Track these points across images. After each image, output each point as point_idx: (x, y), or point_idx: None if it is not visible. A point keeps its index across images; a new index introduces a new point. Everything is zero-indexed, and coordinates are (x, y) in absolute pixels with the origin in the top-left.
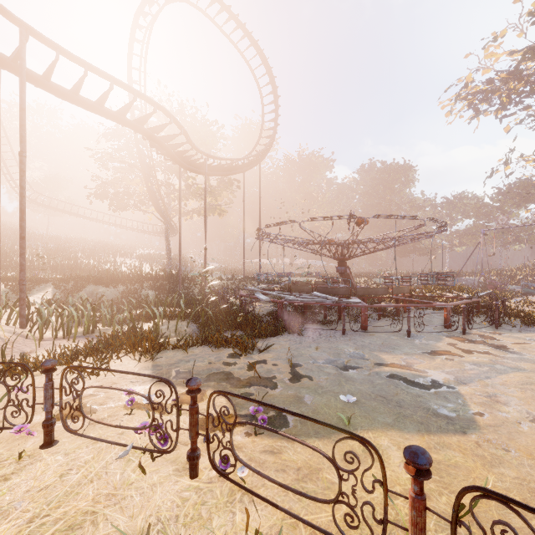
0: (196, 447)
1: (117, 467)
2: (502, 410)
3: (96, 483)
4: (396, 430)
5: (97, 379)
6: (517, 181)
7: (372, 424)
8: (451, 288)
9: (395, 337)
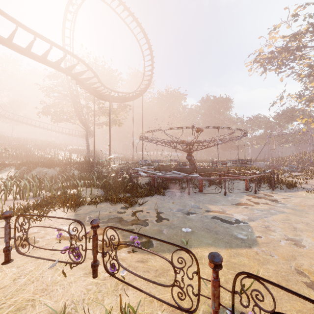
0: (96, 260)
1: (49, 273)
2: (272, 234)
3: (35, 283)
4: (213, 247)
5: (40, 223)
6: (287, 109)
7: (200, 244)
8: (250, 168)
9: (218, 196)
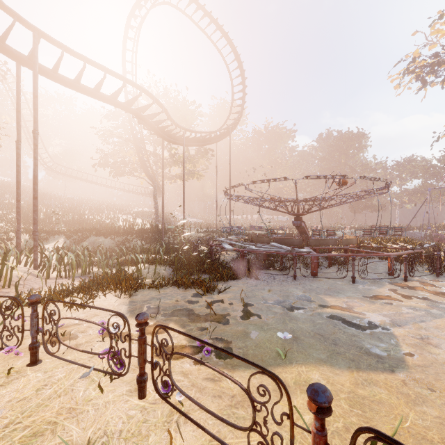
0: (143, 372)
1: (82, 385)
2: (433, 351)
3: (63, 398)
4: (328, 365)
5: (84, 311)
6: None
7: (307, 359)
8: (397, 240)
9: (341, 282)
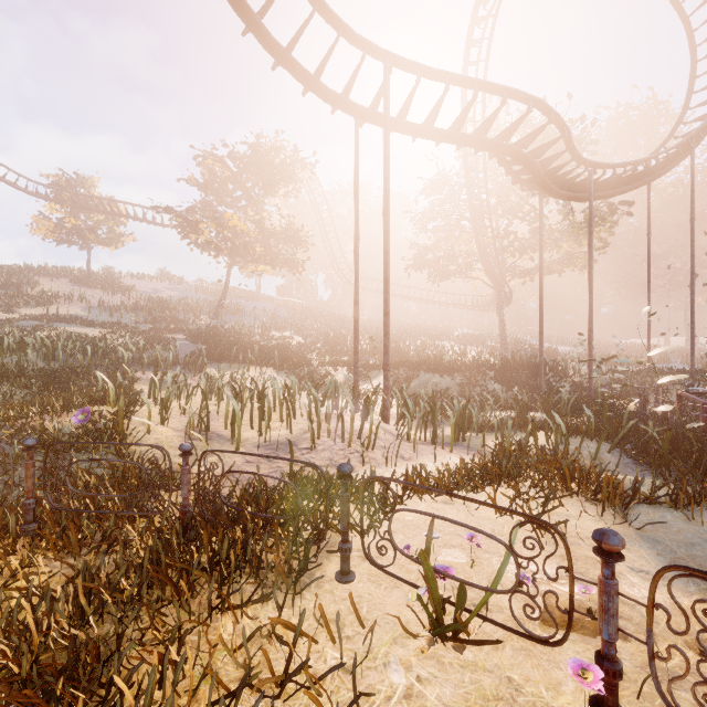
0: None
1: None
2: None
3: None
4: None
5: (549, 537)
6: None
7: None
8: None
9: None
